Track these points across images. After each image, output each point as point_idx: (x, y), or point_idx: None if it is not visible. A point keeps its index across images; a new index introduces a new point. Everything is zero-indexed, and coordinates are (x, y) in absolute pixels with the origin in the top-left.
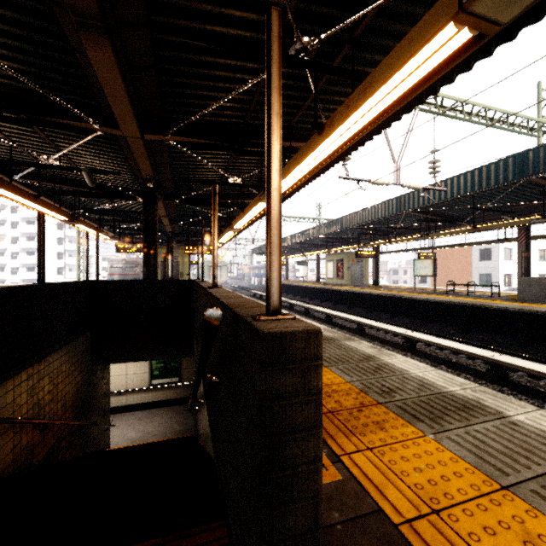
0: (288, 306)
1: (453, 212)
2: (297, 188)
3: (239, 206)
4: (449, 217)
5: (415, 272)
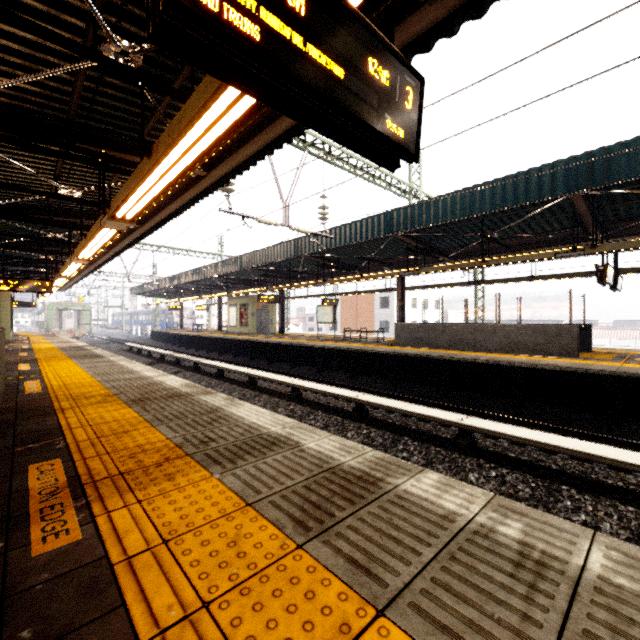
0: (174, 361)
1: (348, 259)
2: (171, 215)
3: (88, 229)
4: (344, 264)
5: (317, 319)
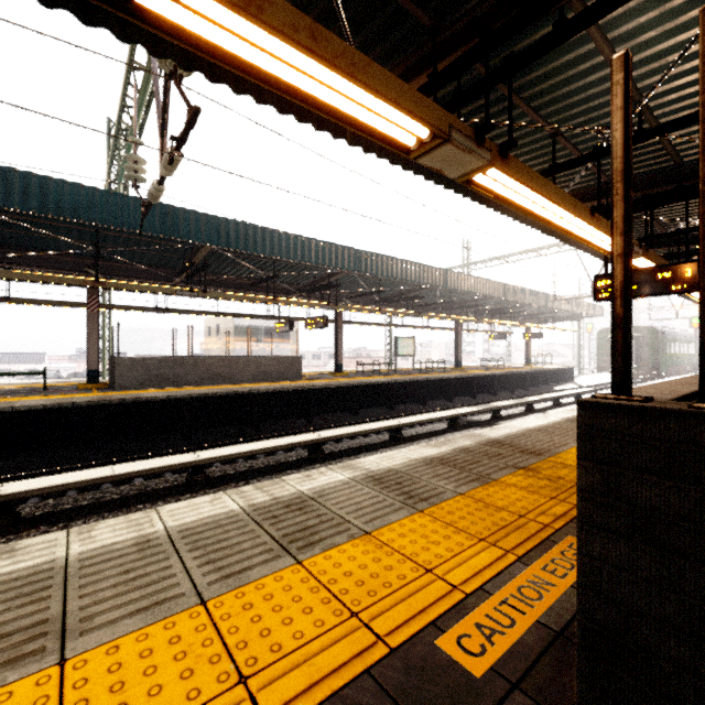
0: None
1: None
2: None
3: None
4: None
5: None
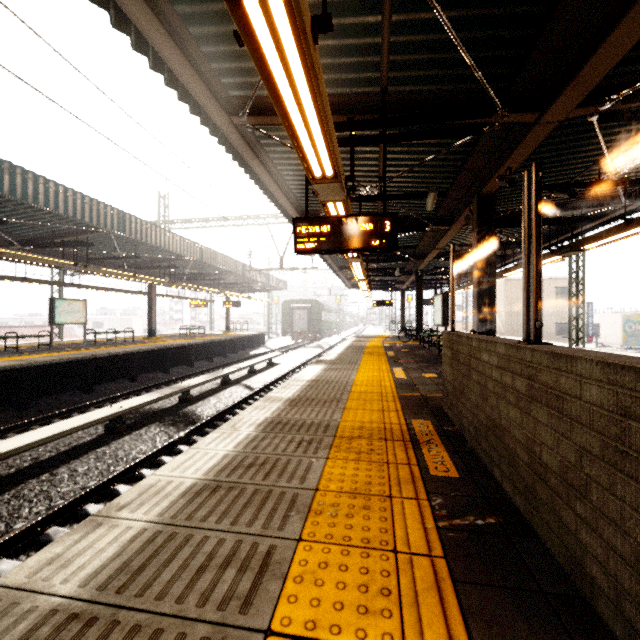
0: None
1: None
2: None
3: None
4: None
5: None
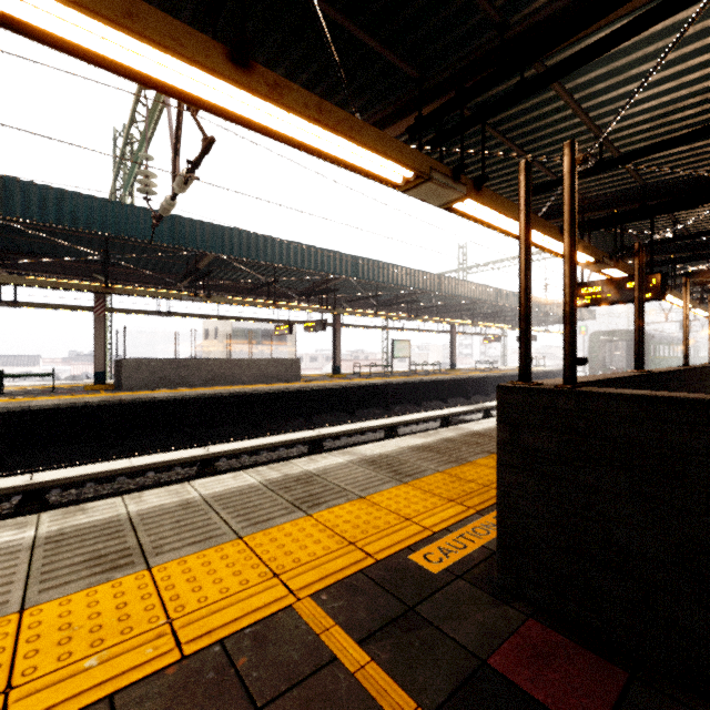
0: None
1: (1, 239)
2: None
3: None
4: None
5: None
